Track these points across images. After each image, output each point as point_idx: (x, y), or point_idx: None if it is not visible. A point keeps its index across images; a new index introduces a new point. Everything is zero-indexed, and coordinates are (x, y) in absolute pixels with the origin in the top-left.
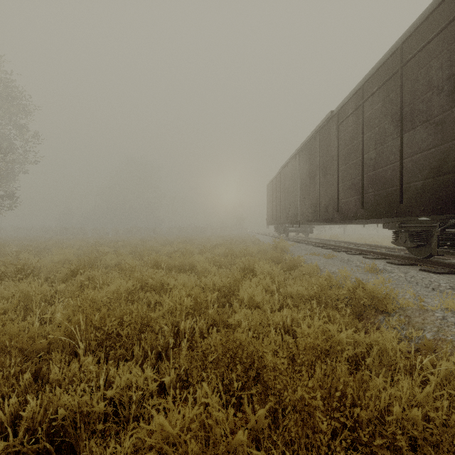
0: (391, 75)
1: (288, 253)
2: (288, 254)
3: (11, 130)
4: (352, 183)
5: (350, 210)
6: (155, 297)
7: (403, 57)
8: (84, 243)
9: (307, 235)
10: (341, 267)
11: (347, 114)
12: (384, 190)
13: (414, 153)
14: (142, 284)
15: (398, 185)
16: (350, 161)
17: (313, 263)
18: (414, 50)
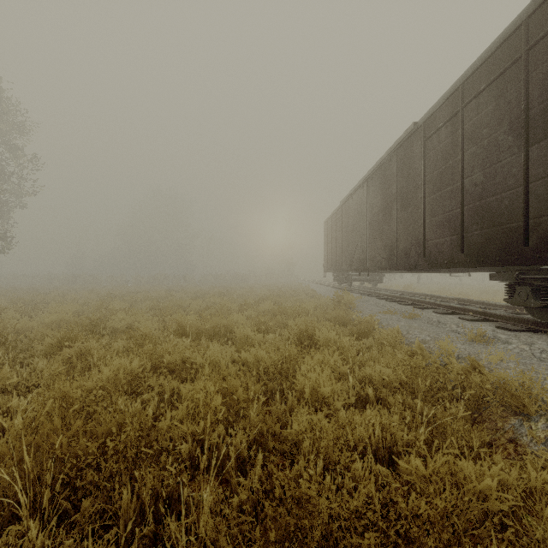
0: (509, 63)
1: (354, 310)
2: (355, 312)
3: (2, 153)
4: (447, 218)
5: (443, 254)
6: (172, 384)
7: (529, 37)
8: (95, 295)
9: (375, 285)
10: (432, 333)
11: (438, 125)
12: (498, 228)
13: (547, 173)
14: (155, 362)
15: (521, 220)
16: (443, 189)
17: (390, 325)
18: (547, 24)
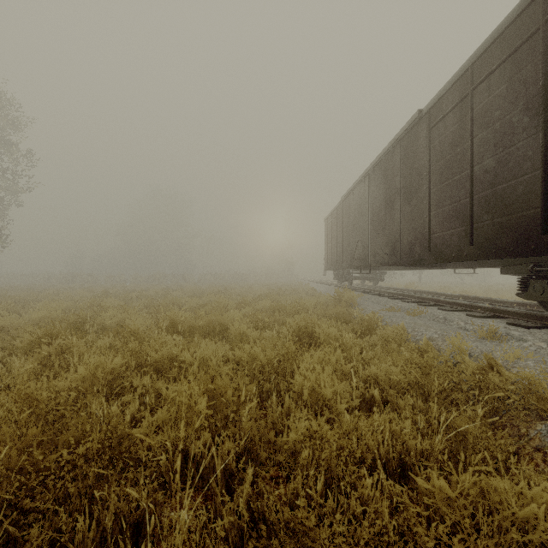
0: (525, 38)
1: (355, 307)
2: (356, 310)
3: None
4: (454, 209)
5: (450, 247)
6: (156, 385)
7: None
8: (90, 294)
9: (376, 283)
10: (439, 330)
11: (444, 112)
12: (512, 216)
13: None
14: (141, 360)
15: (538, 207)
16: (450, 178)
17: (394, 323)
18: None
